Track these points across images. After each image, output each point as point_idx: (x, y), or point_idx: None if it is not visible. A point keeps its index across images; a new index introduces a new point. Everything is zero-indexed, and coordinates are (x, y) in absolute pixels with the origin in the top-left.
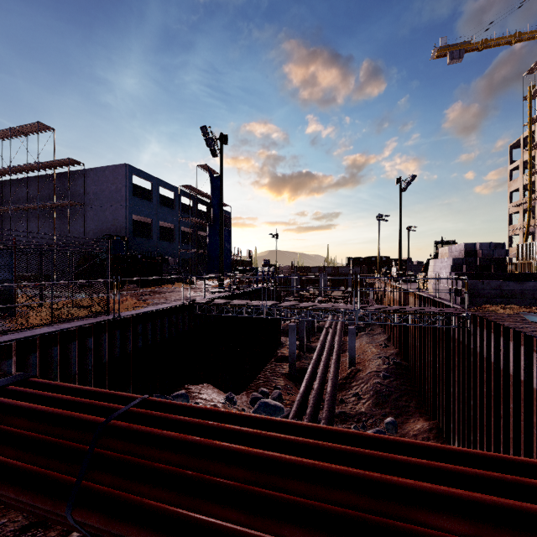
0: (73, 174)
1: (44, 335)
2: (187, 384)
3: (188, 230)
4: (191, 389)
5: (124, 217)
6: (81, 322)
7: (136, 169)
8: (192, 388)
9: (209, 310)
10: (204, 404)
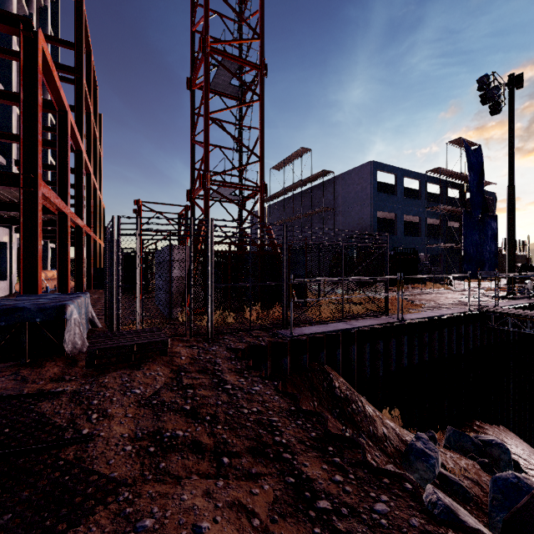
0: (324, 184)
1: (344, 331)
2: (478, 420)
3: (432, 222)
4: (487, 430)
5: (369, 215)
6: (368, 321)
7: (380, 164)
8: (488, 429)
9: (504, 324)
10: (522, 465)
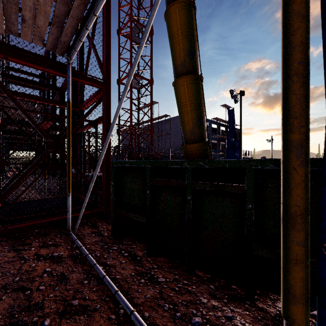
0: (165, 121)
1: None
2: None
3: (214, 141)
4: None
5: None
6: None
7: None
8: None
9: None
10: None
